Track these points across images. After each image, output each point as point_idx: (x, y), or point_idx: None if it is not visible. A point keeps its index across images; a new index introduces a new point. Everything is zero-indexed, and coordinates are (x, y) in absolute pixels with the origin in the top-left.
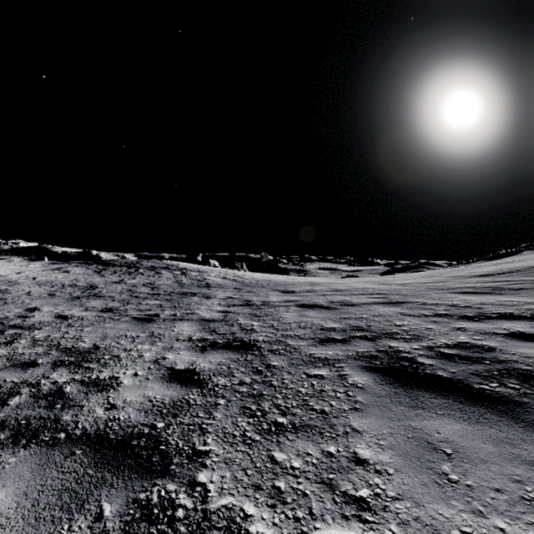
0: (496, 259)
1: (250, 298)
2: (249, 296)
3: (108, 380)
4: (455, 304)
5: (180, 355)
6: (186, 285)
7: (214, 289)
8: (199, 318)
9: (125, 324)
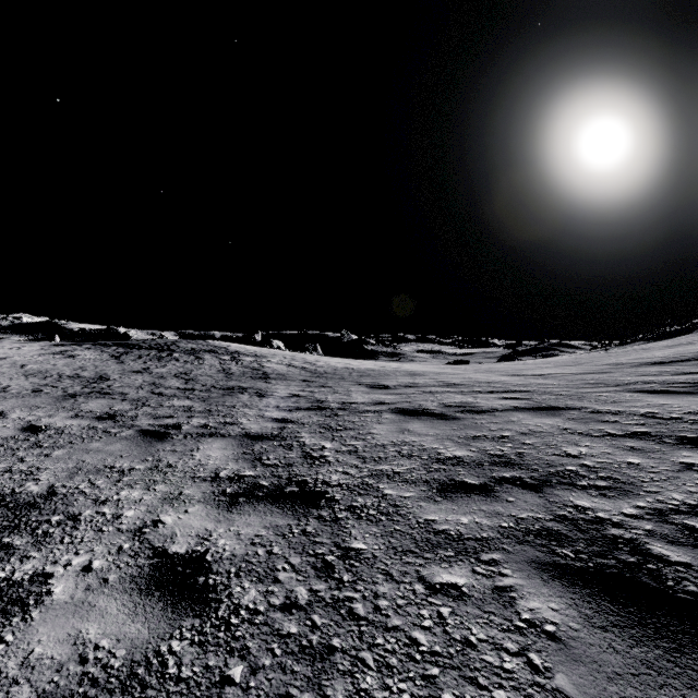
0: (662, 340)
1: (323, 396)
2: (323, 393)
3: (26, 583)
4: (652, 414)
5: (188, 514)
6: (235, 376)
7: (273, 382)
8: (241, 432)
9: (122, 443)
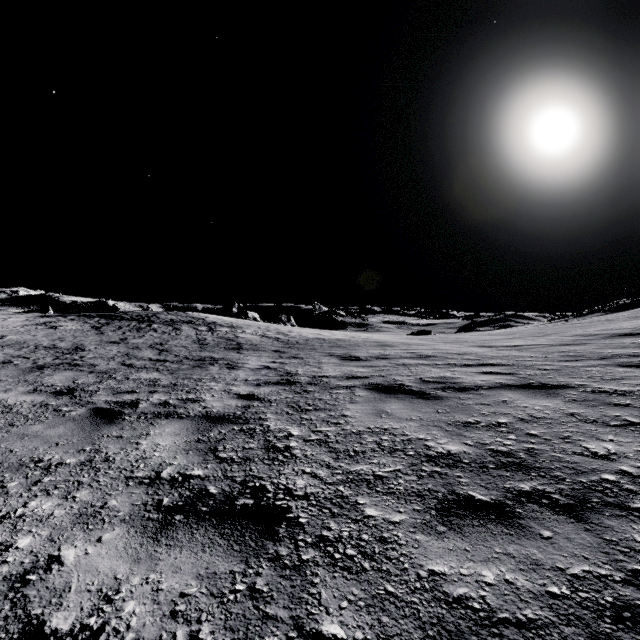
0: (620, 311)
1: (294, 369)
2: (293, 365)
3: None
4: None
5: (100, 546)
6: (209, 347)
7: (245, 353)
8: (201, 412)
9: (67, 425)
